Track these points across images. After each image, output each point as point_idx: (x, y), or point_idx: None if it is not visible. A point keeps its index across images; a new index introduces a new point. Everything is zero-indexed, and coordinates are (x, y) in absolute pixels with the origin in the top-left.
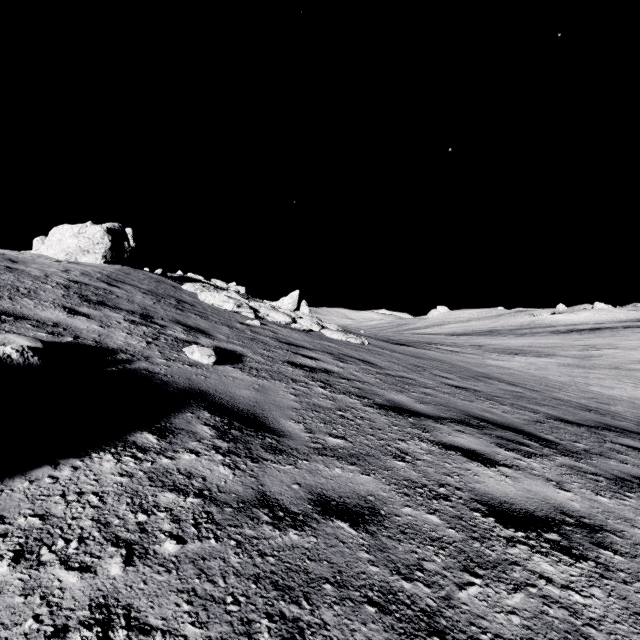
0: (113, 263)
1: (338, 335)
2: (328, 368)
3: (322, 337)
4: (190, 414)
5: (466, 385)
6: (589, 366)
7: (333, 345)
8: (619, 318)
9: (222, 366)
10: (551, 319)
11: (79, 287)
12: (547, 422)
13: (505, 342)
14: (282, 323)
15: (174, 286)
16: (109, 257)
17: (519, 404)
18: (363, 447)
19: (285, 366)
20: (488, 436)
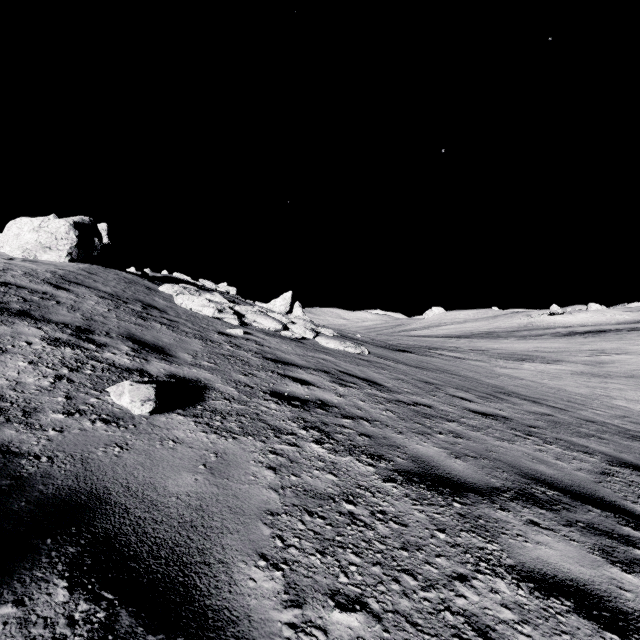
0: (80, 261)
1: (335, 344)
2: (325, 398)
3: (317, 347)
4: (9, 608)
5: (491, 409)
6: (604, 374)
7: (330, 358)
8: (617, 319)
9: (166, 415)
10: (549, 320)
11: (5, 291)
12: (616, 472)
13: (508, 346)
14: (271, 330)
15: (149, 288)
16: (75, 255)
17: (563, 438)
18: (403, 632)
19: (267, 401)
20: (576, 529)
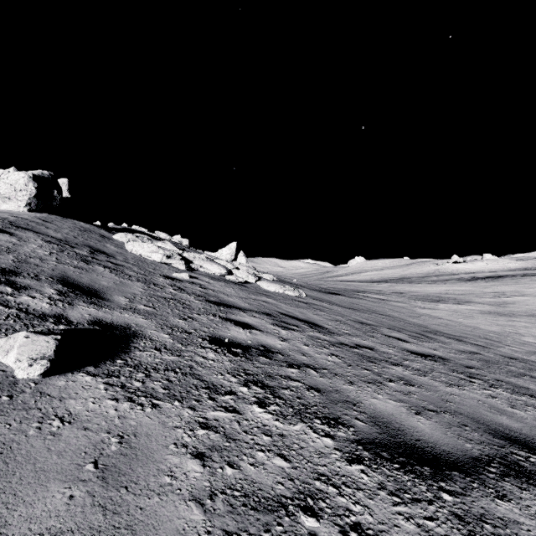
0: (39, 211)
1: (275, 287)
2: (268, 344)
3: (258, 290)
4: None
5: (426, 350)
6: (508, 313)
7: (271, 300)
8: (509, 267)
9: (68, 376)
10: (452, 268)
11: None
12: None
13: (422, 289)
14: (216, 275)
15: (103, 236)
16: (34, 205)
17: (503, 379)
18: None
19: (204, 349)
20: None
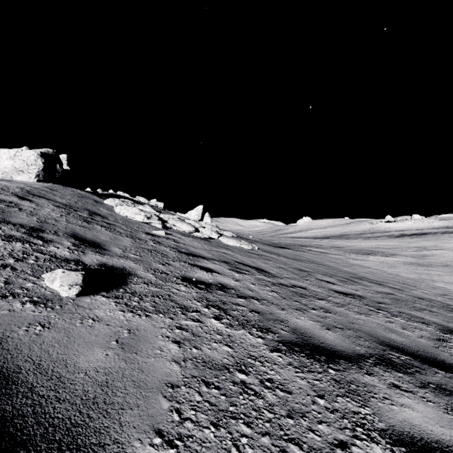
0: (45, 181)
1: (233, 242)
2: (224, 282)
3: (220, 244)
4: None
5: (349, 290)
6: (426, 264)
7: (229, 252)
8: (433, 226)
9: (91, 297)
10: (385, 226)
11: None
12: (448, 339)
13: (357, 244)
14: (186, 232)
15: (96, 201)
16: (42, 176)
17: (404, 312)
18: None
19: (178, 285)
20: (430, 390)
